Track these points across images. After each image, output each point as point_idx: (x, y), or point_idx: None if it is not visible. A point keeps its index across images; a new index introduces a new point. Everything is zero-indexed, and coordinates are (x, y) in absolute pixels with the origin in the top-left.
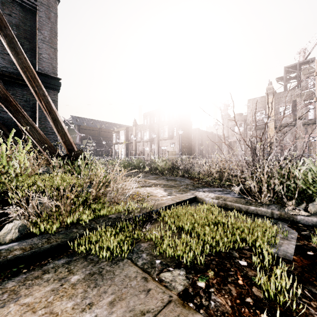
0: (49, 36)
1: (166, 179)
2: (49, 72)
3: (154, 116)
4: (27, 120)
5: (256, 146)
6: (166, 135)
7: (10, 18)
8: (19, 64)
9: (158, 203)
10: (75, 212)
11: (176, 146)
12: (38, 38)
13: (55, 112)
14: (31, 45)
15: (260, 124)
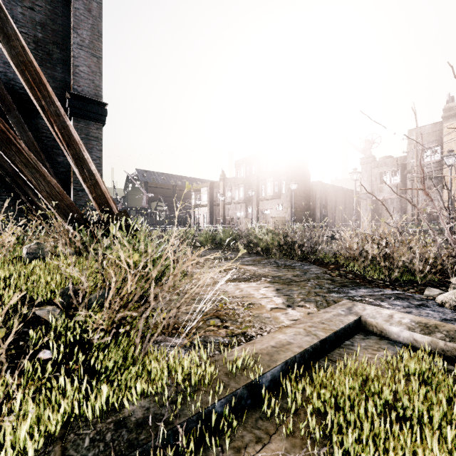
0: (89, 38)
1: (275, 264)
2: (90, 93)
3: (252, 165)
4: (26, 158)
5: (424, 207)
6: (269, 192)
7: (32, 14)
8: (12, 58)
9: (273, 346)
10: (11, 398)
11: (284, 209)
12: (73, 42)
13: (78, 144)
14: (64, 54)
15: (431, 169)
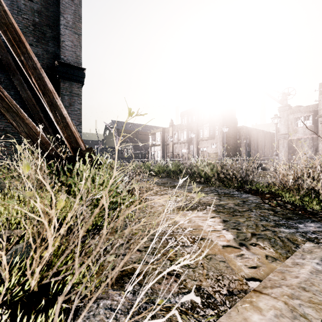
0: (72, 20)
1: (215, 192)
2: (73, 61)
3: (193, 115)
4: (8, 104)
5: None
6: (206, 135)
7: (31, 4)
8: None
9: None
10: None
11: (217, 147)
12: (60, 24)
13: (52, 93)
14: (54, 33)
15: None
